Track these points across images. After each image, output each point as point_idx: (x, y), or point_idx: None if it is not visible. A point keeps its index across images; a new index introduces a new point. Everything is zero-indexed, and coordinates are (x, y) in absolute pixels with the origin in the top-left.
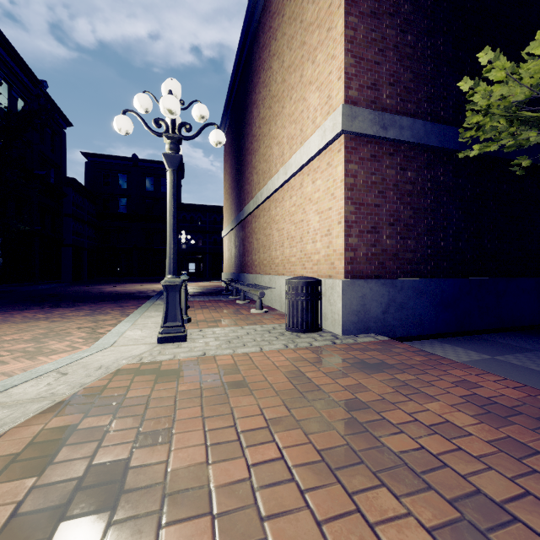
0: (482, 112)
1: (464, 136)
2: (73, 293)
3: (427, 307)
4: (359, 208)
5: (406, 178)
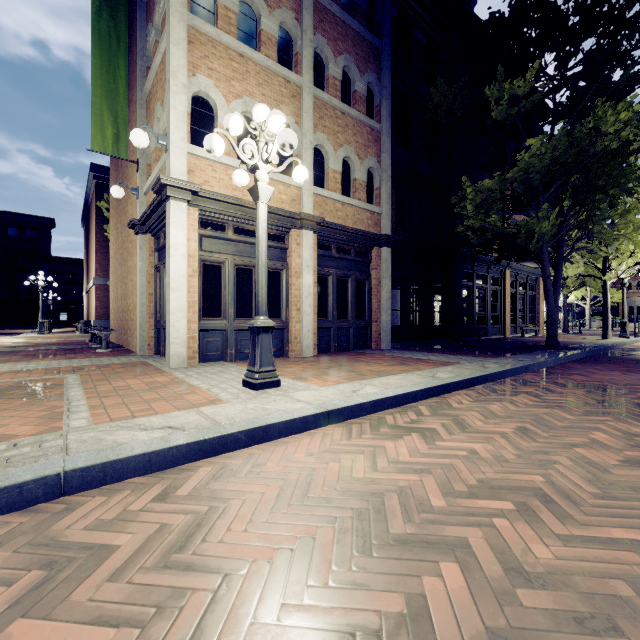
0: None
1: None
2: None
3: None
4: (101, 302)
5: None
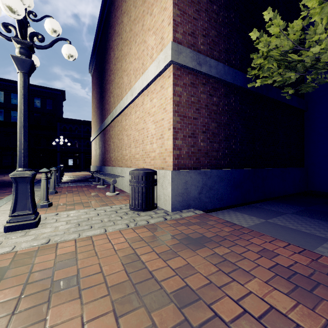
0: (262, 57)
1: (250, 73)
2: None
3: (225, 188)
4: (183, 119)
5: (213, 101)
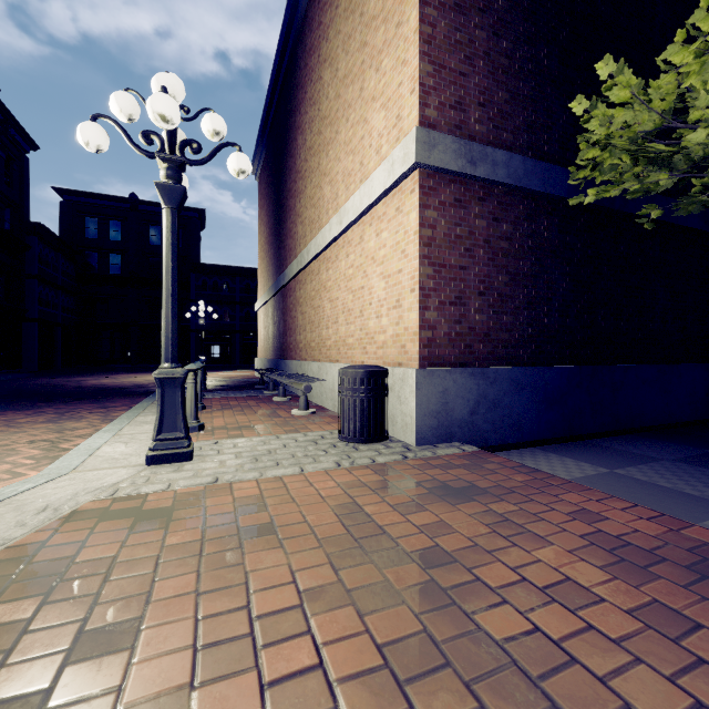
0: (599, 145)
1: (576, 177)
2: (36, 388)
3: (527, 405)
4: (440, 271)
5: (500, 232)
